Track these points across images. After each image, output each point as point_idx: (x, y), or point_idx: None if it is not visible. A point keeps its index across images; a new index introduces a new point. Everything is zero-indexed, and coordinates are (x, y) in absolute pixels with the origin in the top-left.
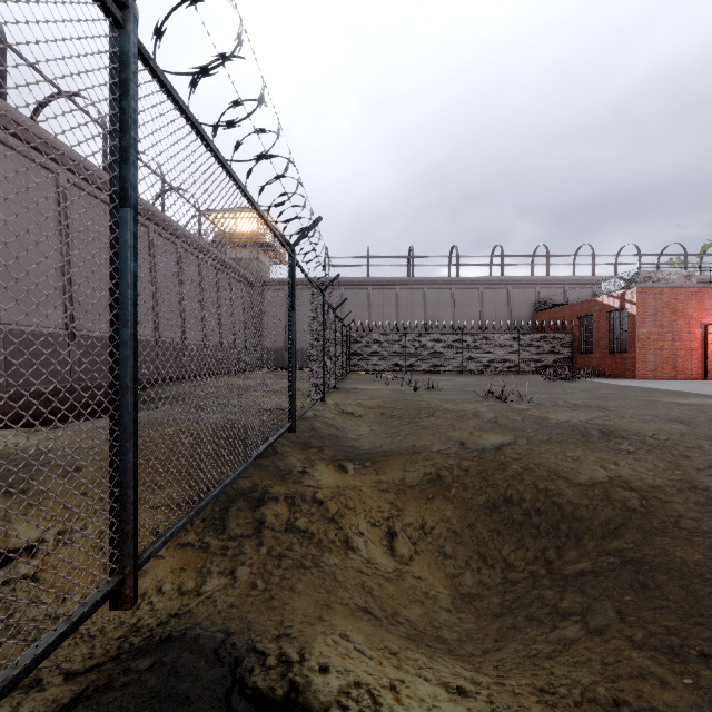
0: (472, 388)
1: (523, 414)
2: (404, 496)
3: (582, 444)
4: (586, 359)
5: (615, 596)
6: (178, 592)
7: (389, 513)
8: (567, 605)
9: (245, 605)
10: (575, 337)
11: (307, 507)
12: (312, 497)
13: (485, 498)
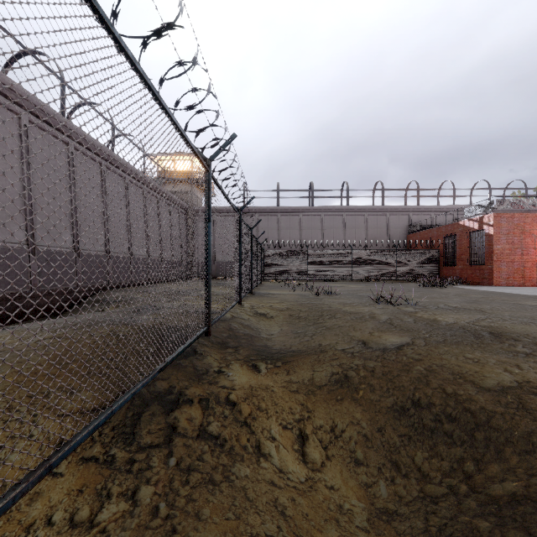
0: (363, 293)
1: (414, 316)
2: (314, 397)
3: (478, 346)
4: (450, 270)
5: None
6: (69, 523)
7: (300, 415)
8: None
9: None
10: (441, 253)
11: (220, 410)
12: (225, 399)
13: (393, 401)
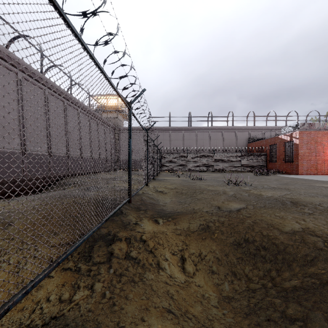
0: (220, 179)
1: (248, 192)
2: (189, 238)
3: (283, 209)
4: (273, 165)
5: (323, 309)
6: (58, 300)
7: (182, 247)
8: (292, 313)
9: (97, 310)
10: (268, 155)
11: (137, 244)
12: (140, 238)
13: (234, 239)
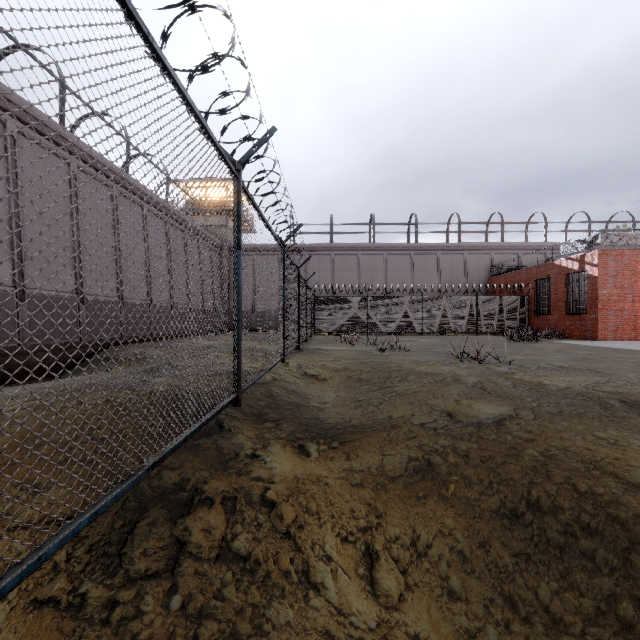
0: (439, 349)
1: (511, 378)
2: (385, 494)
3: (609, 420)
4: (543, 321)
5: None
6: None
7: (367, 521)
8: None
9: None
10: (532, 300)
11: (252, 515)
12: (260, 498)
13: (499, 502)
